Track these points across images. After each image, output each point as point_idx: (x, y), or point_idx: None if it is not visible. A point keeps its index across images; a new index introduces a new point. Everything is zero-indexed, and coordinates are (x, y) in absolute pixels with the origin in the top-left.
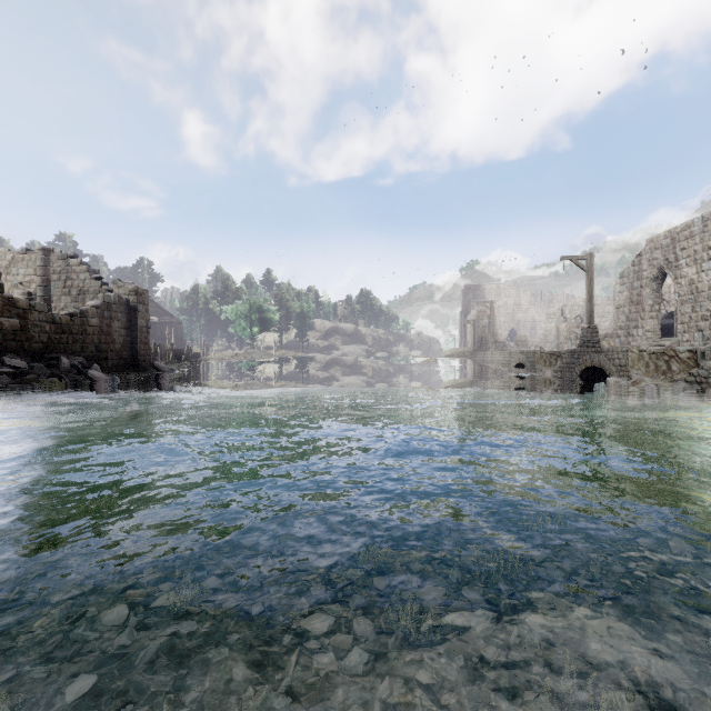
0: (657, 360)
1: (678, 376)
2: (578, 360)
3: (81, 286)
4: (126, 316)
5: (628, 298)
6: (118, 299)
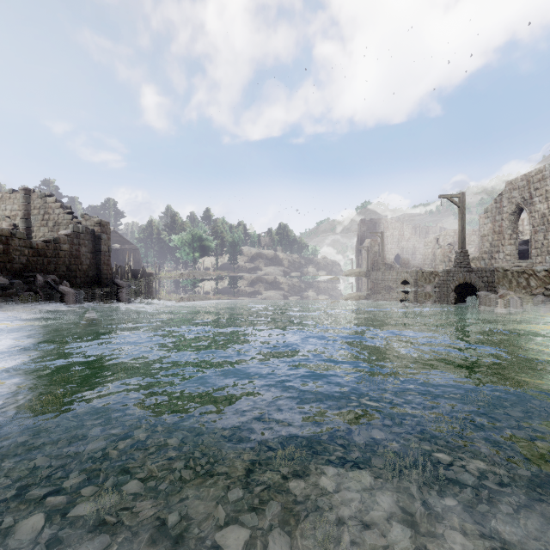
0: (518, 278)
1: (536, 290)
2: (452, 278)
3: (56, 219)
4: (91, 242)
5: (491, 228)
6: (85, 229)
